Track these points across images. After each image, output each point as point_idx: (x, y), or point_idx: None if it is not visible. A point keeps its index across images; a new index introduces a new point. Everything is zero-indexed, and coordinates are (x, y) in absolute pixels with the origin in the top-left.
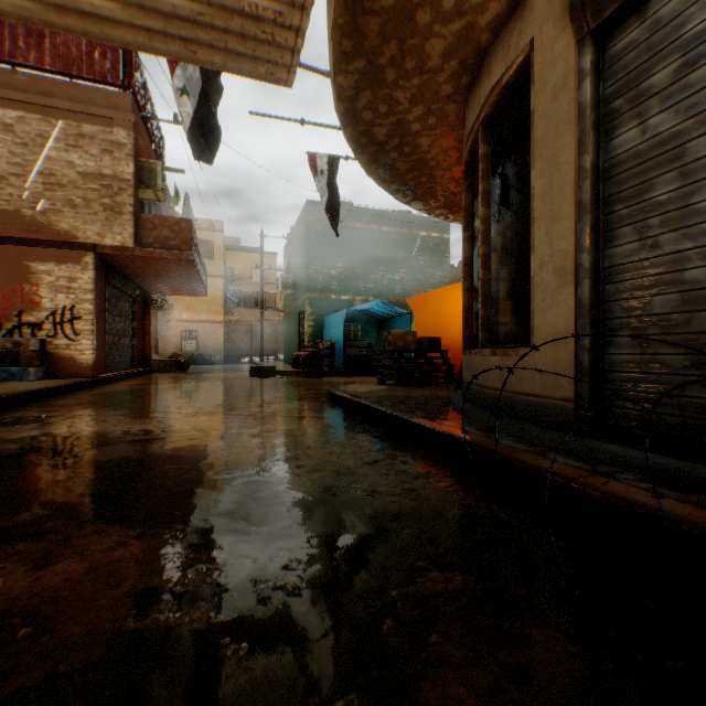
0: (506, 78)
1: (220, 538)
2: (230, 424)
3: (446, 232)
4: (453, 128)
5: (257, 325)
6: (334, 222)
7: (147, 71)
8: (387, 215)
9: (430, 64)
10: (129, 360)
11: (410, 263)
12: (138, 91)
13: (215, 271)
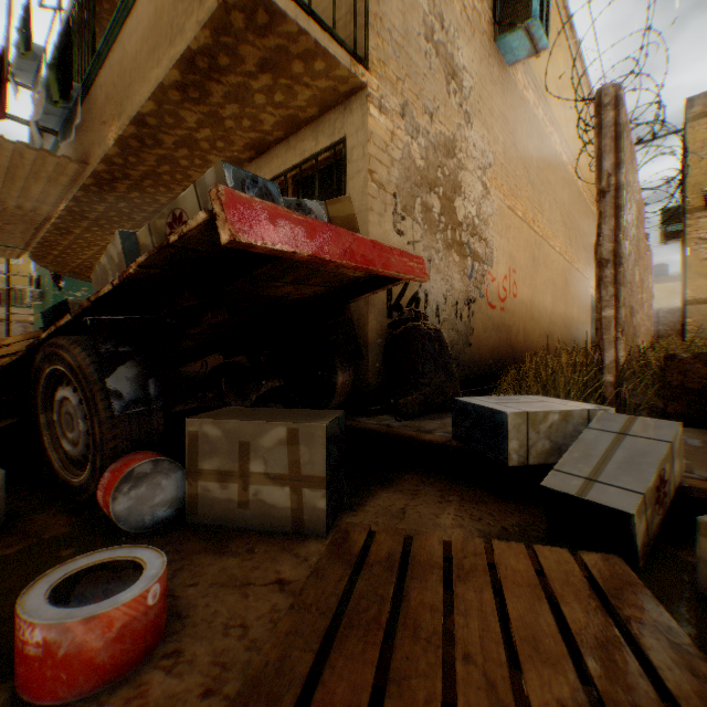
0: None
1: None
2: None
3: None
4: None
5: (4, 326)
6: (61, 282)
7: None
8: None
9: (75, 266)
10: None
11: None
12: None
13: None
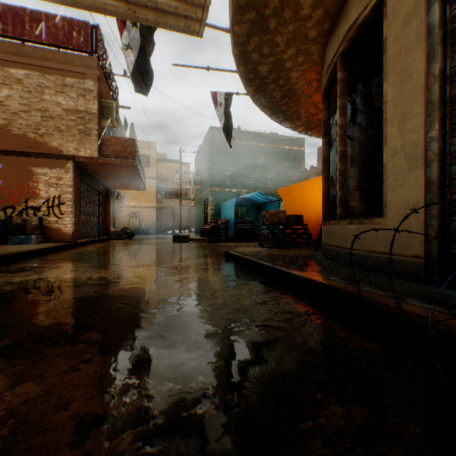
0: (362, 18)
1: (150, 365)
2: (159, 273)
3: (302, 146)
4: (316, 64)
5: (177, 210)
6: (229, 137)
7: (106, 41)
8: (263, 135)
9: (302, 13)
10: (96, 231)
11: (278, 167)
12: (101, 55)
13: (151, 175)
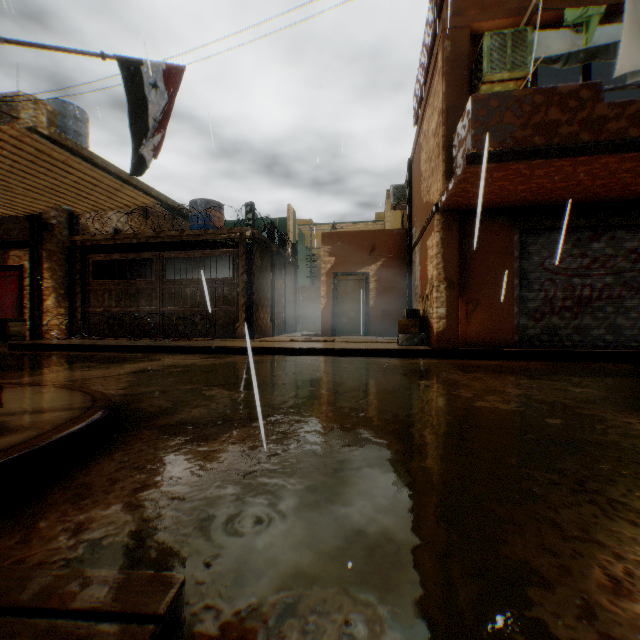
0: None
1: None
2: (85, 373)
3: None
4: None
5: None
6: None
7: None
8: None
9: None
10: None
11: None
12: None
13: None
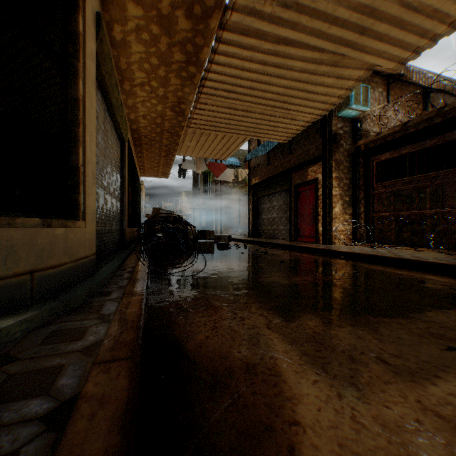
0: None
1: (266, 282)
2: None
3: None
4: None
5: None
6: None
7: None
8: None
9: None
10: None
11: None
12: None
13: None
